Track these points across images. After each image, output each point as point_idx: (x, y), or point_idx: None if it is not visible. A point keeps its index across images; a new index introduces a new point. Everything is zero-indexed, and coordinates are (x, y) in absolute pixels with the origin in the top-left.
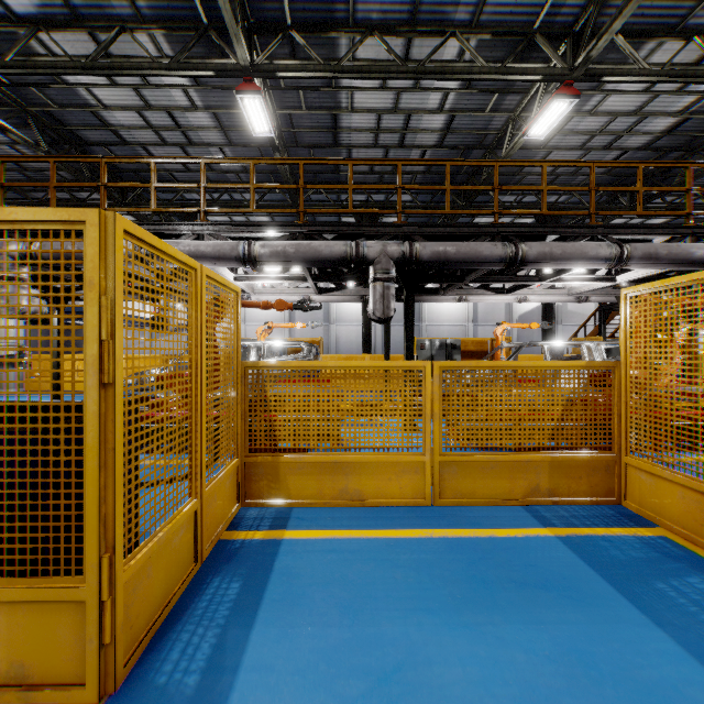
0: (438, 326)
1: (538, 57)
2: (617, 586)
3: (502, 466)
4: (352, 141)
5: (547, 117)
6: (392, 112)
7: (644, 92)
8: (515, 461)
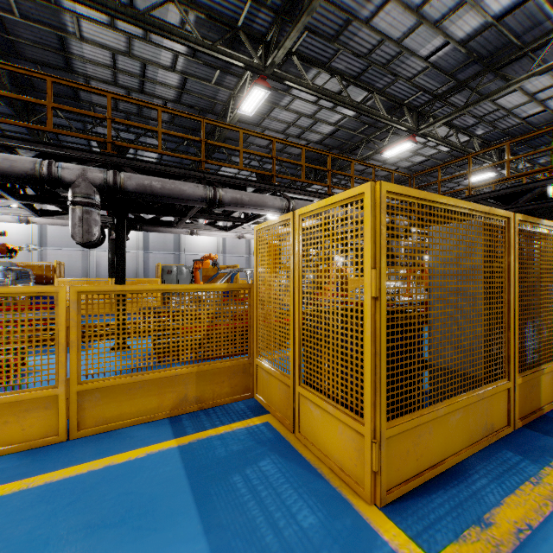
0: (195, 255)
1: (245, 51)
2: (198, 493)
3: (150, 384)
4: (89, 72)
5: (252, 99)
6: (126, 55)
7: (314, 104)
8: (164, 377)
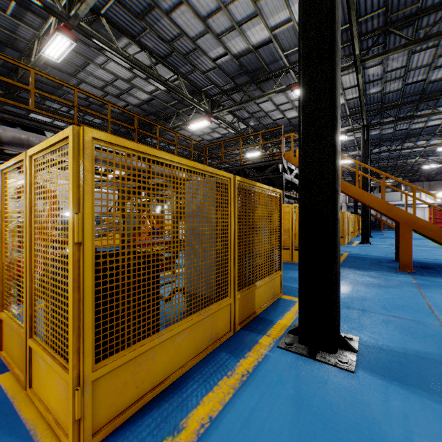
0: None
1: None
2: None
3: None
4: None
5: (56, 45)
6: None
7: (129, 70)
8: None
